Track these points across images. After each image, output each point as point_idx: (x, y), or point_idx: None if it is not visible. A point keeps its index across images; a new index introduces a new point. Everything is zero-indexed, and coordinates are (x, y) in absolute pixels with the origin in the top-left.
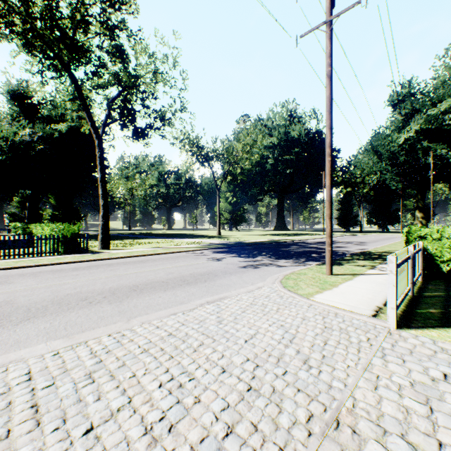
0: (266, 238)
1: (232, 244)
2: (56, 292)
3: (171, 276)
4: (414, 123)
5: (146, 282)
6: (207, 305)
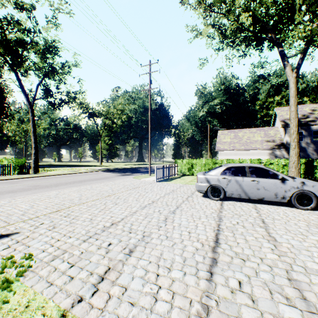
0: (130, 166)
1: (112, 169)
2: (51, 183)
3: (91, 178)
4: (205, 108)
5: (83, 180)
6: (110, 182)
